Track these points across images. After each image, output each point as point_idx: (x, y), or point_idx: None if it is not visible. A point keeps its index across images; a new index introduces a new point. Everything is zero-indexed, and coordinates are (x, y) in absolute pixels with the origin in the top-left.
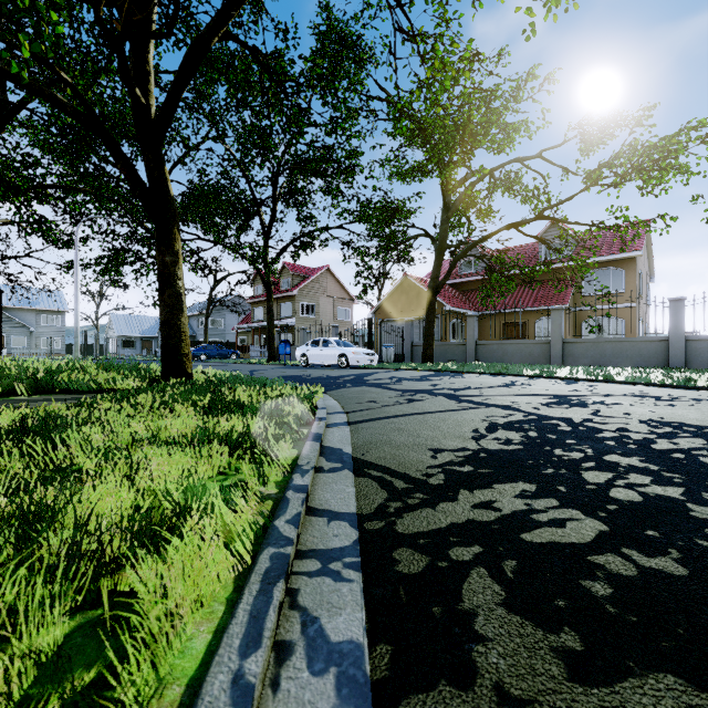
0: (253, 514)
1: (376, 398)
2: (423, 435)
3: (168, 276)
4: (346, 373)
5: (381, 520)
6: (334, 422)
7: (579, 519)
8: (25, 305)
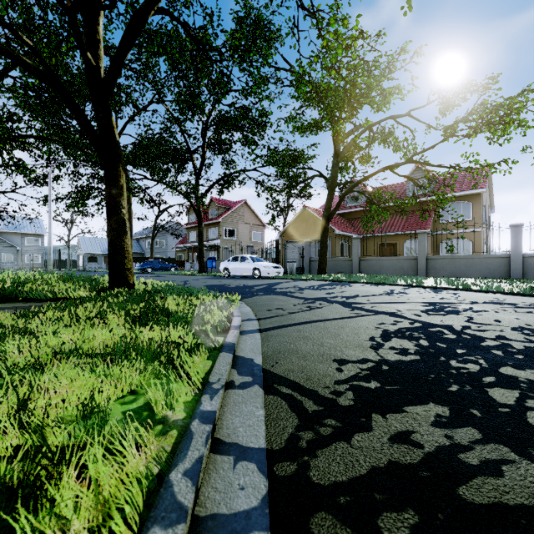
0: (148, 460)
1: (283, 306)
2: (326, 343)
3: (114, 205)
4: (259, 283)
5: (292, 460)
6: (247, 329)
7: (513, 461)
8: (13, 230)
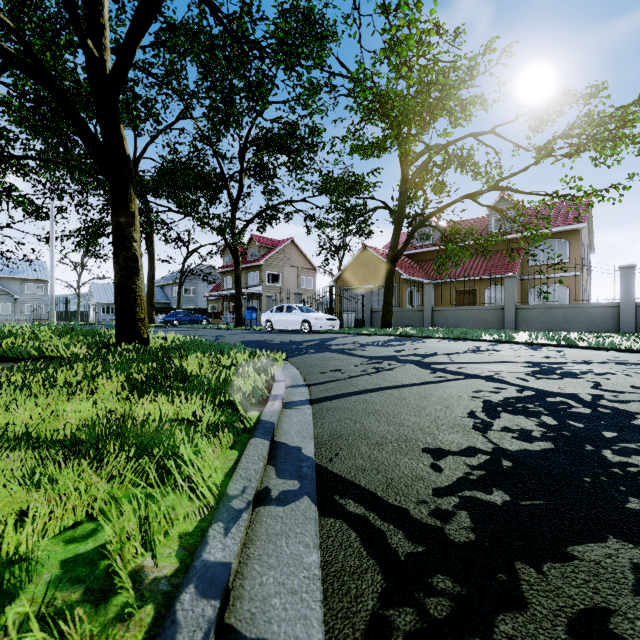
0: None
1: (341, 367)
2: (407, 422)
3: (123, 237)
4: (309, 338)
5: None
6: (293, 399)
7: None
8: (10, 274)
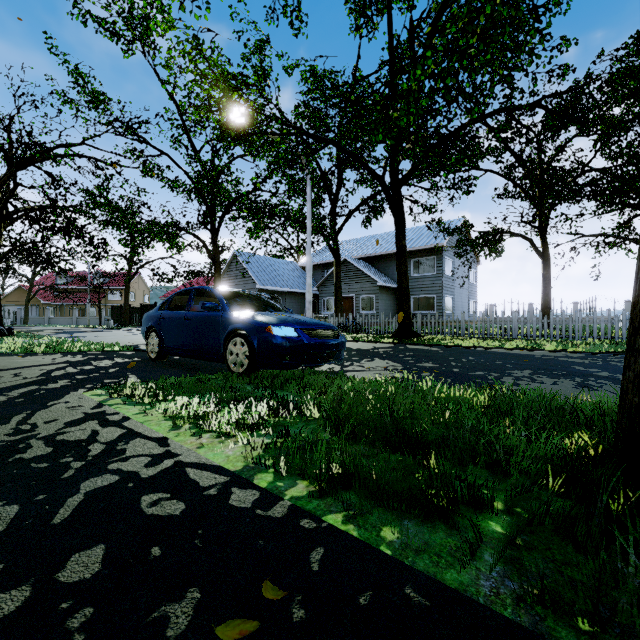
0: None
1: None
2: None
3: None
4: None
5: None
6: None
7: None
8: None
